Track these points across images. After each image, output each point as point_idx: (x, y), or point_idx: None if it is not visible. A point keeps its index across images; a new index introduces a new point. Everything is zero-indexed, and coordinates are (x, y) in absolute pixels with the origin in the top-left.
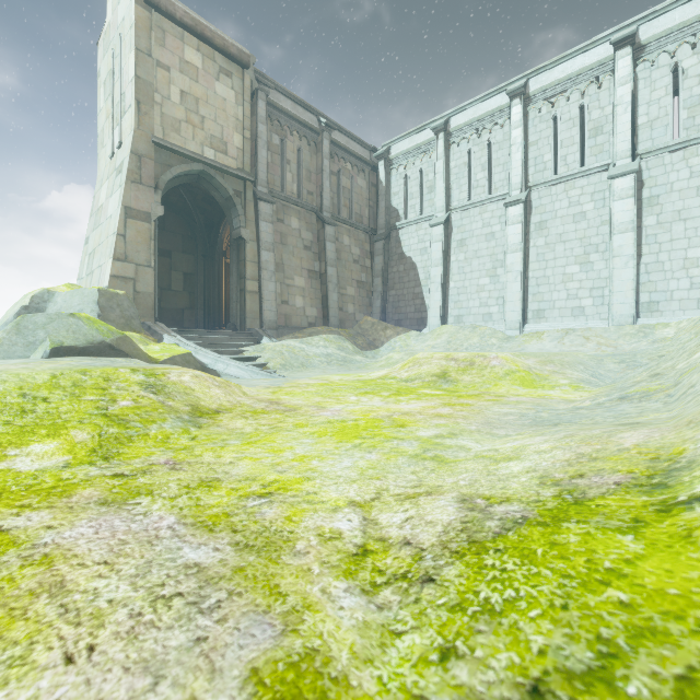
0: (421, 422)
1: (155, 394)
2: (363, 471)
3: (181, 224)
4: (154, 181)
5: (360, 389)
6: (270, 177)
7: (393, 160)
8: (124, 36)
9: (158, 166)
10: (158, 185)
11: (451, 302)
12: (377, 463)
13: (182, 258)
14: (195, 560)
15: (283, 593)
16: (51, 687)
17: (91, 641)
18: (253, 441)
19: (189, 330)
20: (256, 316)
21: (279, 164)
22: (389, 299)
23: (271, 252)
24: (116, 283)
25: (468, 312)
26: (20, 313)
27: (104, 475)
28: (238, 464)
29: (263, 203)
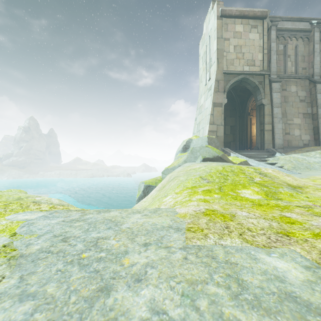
0: None
1: (265, 176)
2: None
3: (229, 105)
4: (223, 89)
5: None
6: (277, 68)
7: None
8: (211, 36)
9: (224, 82)
10: (224, 90)
11: None
12: None
13: (229, 119)
14: None
15: None
16: None
17: None
18: None
19: (238, 151)
20: (270, 142)
21: (283, 59)
22: None
23: (279, 107)
24: (210, 133)
25: None
26: (183, 147)
27: (291, 205)
28: None
29: (274, 84)
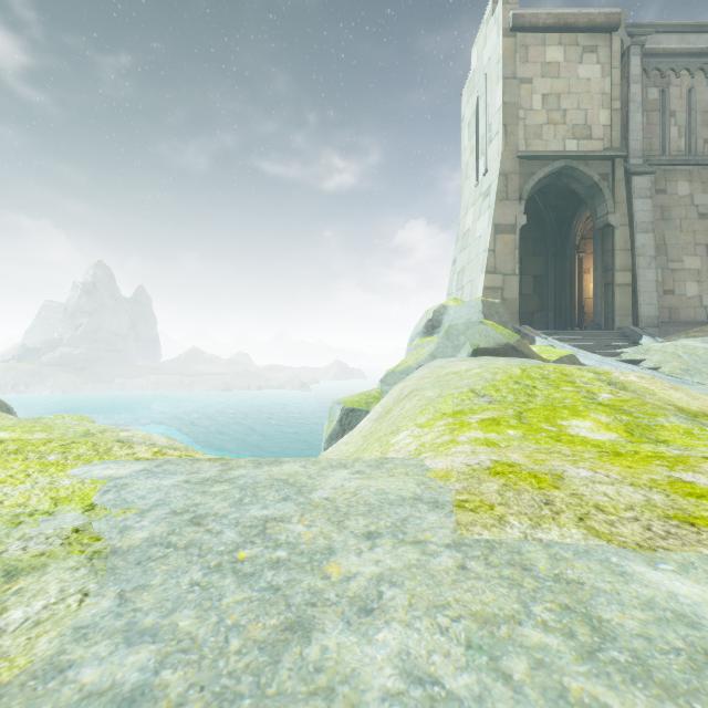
0: None
1: (623, 390)
2: None
3: (530, 228)
4: (518, 193)
5: None
6: (644, 143)
7: None
8: (489, 74)
9: (520, 178)
10: (521, 196)
11: None
12: None
13: (531, 262)
14: None
15: None
16: None
17: None
18: None
19: (553, 332)
20: (627, 312)
21: (657, 122)
22: None
23: (649, 233)
24: (487, 294)
25: None
26: (426, 324)
27: (692, 455)
28: None
29: (636, 178)
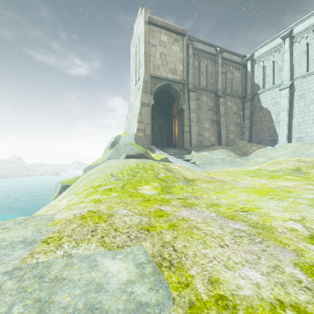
0: (300, 191)
1: (170, 172)
2: (285, 208)
3: (157, 106)
4: (150, 91)
5: (249, 175)
6: (194, 80)
7: (255, 59)
8: (140, 38)
9: (151, 85)
10: (152, 92)
11: (294, 130)
12: (290, 206)
13: (158, 120)
14: (237, 228)
15: (286, 244)
16: (223, 251)
17: (224, 243)
18: (218, 192)
19: (163, 148)
20: (188, 142)
21: (197, 74)
22: (253, 130)
23: (195, 113)
24: (138, 131)
25: (306, 135)
26: (111, 144)
27: (174, 198)
28: (221, 199)
29: (191, 93)
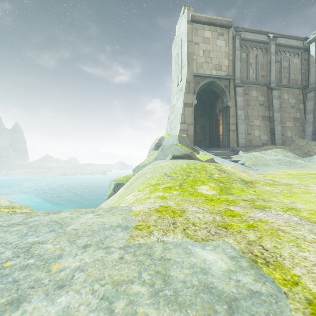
0: None
1: (224, 173)
2: None
3: (199, 105)
4: (193, 90)
5: None
6: (241, 74)
7: None
8: (182, 39)
9: (194, 84)
10: (194, 92)
11: None
12: None
13: (200, 119)
14: None
15: None
16: None
17: None
18: (288, 196)
19: (207, 149)
20: (234, 141)
21: (245, 67)
22: None
23: (242, 110)
24: (181, 132)
25: None
26: (155, 145)
27: (239, 199)
28: (296, 204)
29: (238, 88)
